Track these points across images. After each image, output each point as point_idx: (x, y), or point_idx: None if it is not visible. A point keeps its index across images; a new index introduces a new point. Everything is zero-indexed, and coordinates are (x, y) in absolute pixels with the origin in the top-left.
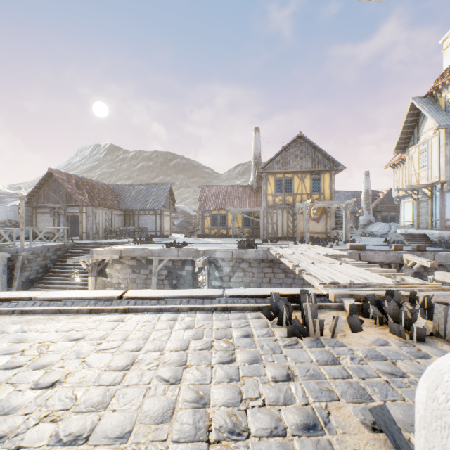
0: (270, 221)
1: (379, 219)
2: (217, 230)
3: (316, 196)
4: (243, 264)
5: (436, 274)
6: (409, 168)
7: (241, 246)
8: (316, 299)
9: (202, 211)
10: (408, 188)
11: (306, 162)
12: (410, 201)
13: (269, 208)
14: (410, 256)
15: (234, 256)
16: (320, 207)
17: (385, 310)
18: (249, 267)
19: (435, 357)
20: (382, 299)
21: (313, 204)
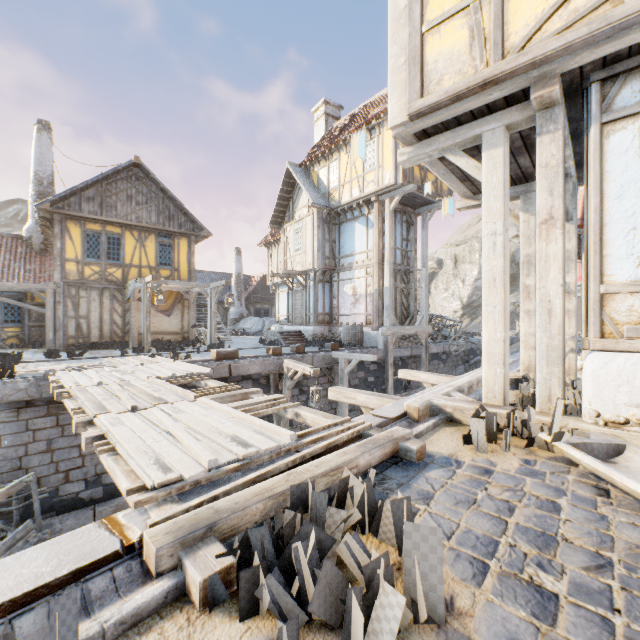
0: (72, 312)
1: (253, 313)
2: None
3: (167, 273)
4: None
5: (329, 391)
6: (285, 249)
7: None
8: (76, 620)
9: None
10: (285, 273)
11: (150, 212)
12: (285, 291)
13: (71, 287)
14: (292, 362)
15: None
16: (173, 291)
17: (311, 607)
18: None
19: None
20: (290, 527)
21: (159, 285)
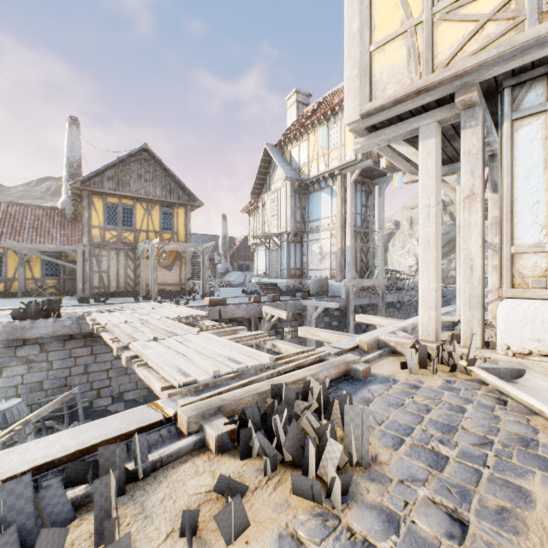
0: (97, 267)
1: (236, 268)
2: None
3: (168, 236)
4: (27, 349)
5: (299, 330)
6: (263, 215)
7: (22, 314)
8: (147, 449)
9: None
10: (263, 235)
11: (155, 187)
12: (263, 250)
13: (95, 248)
14: (269, 308)
15: (2, 336)
16: (173, 251)
17: (284, 445)
18: (41, 353)
19: (381, 545)
20: (270, 408)
21: (163, 246)
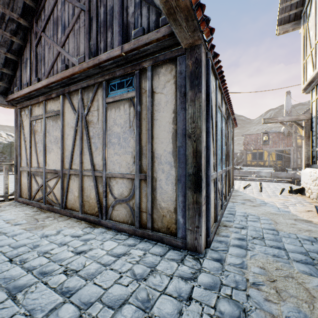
0: (299, 156)
1: None
2: (256, 162)
3: None
4: None
5: None
6: None
7: (276, 170)
8: None
9: (245, 151)
10: None
11: None
12: None
13: (298, 147)
14: None
15: (272, 175)
16: None
17: None
18: None
19: None
20: None
21: None
